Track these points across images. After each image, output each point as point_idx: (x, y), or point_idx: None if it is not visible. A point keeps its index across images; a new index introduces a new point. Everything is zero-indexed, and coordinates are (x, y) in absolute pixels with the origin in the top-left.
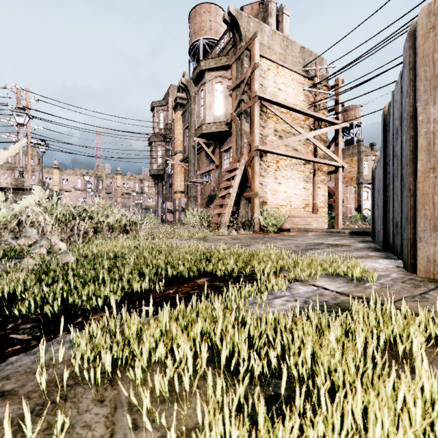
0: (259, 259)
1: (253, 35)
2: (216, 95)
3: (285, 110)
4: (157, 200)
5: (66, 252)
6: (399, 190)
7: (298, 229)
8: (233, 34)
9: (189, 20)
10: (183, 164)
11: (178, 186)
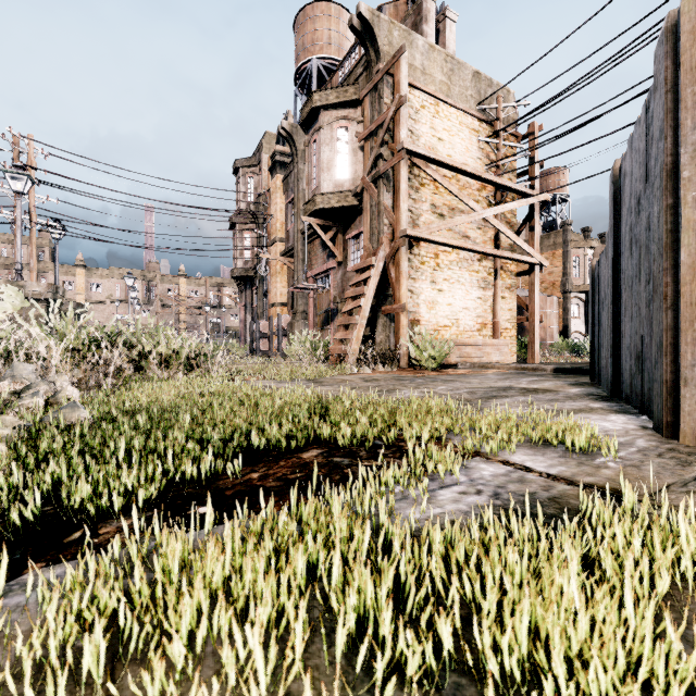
0: (411, 415)
1: (398, 50)
2: (338, 148)
3: (449, 173)
4: (243, 317)
5: (73, 404)
6: (643, 299)
7: (469, 364)
8: (365, 49)
9: (296, 28)
10: (286, 260)
11: (278, 295)
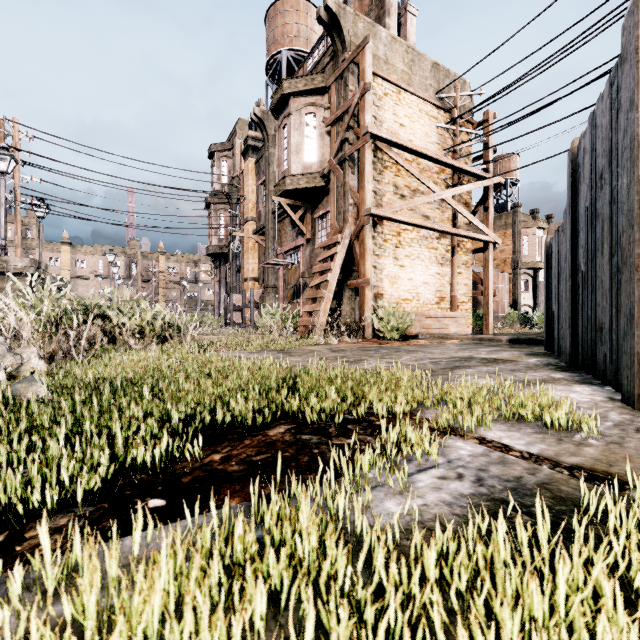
0: (380, 388)
1: (363, 40)
2: (307, 133)
3: (410, 157)
4: (218, 291)
5: (30, 378)
6: (606, 272)
7: (429, 335)
8: (331, 40)
9: (267, 22)
10: (257, 237)
11: (250, 270)
